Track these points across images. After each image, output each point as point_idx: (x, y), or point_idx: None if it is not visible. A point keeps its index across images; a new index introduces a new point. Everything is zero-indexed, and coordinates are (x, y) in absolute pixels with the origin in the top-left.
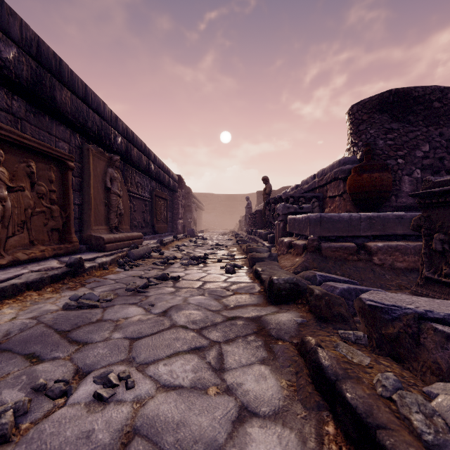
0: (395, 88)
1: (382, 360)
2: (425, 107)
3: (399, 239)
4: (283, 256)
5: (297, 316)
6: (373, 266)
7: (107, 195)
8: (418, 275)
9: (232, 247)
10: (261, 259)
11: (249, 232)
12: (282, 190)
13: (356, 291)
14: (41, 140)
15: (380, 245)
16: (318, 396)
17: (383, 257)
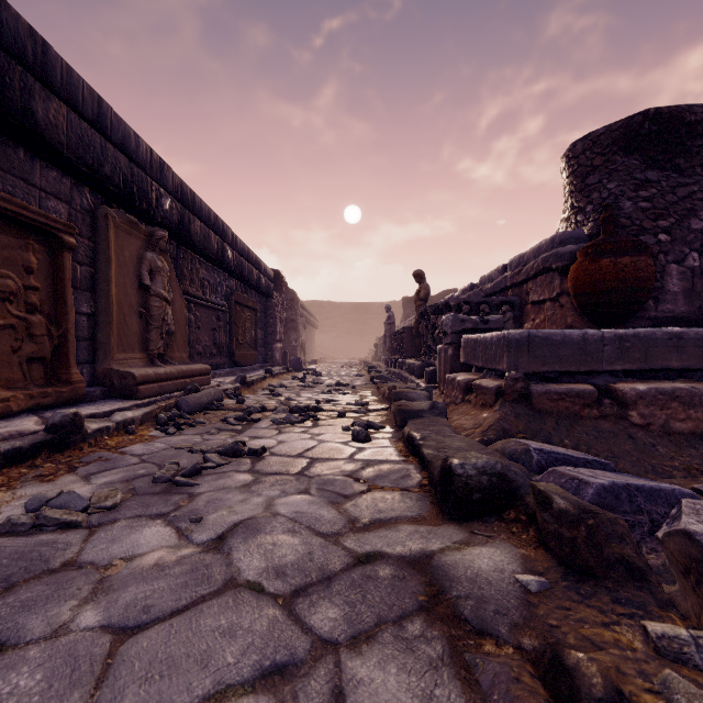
0: (655, 108)
1: None
2: None
3: (673, 377)
4: (455, 408)
5: (515, 558)
6: (630, 429)
7: (144, 299)
8: None
9: (363, 389)
10: (417, 414)
11: (391, 363)
12: (443, 295)
13: (630, 491)
14: (8, 192)
15: (641, 388)
16: None
17: (648, 412)
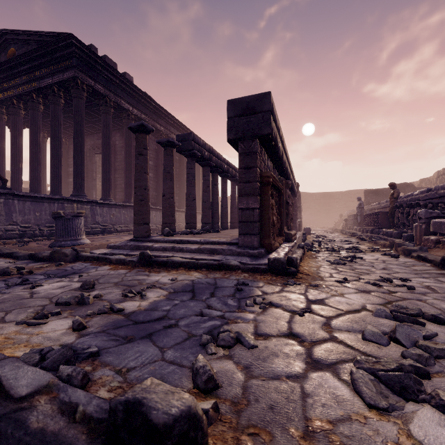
0: None
1: None
2: None
3: None
4: (430, 250)
5: None
6: None
7: (286, 207)
8: None
9: (364, 243)
10: (414, 250)
11: (366, 231)
12: None
13: None
14: None
15: None
16: None
17: None
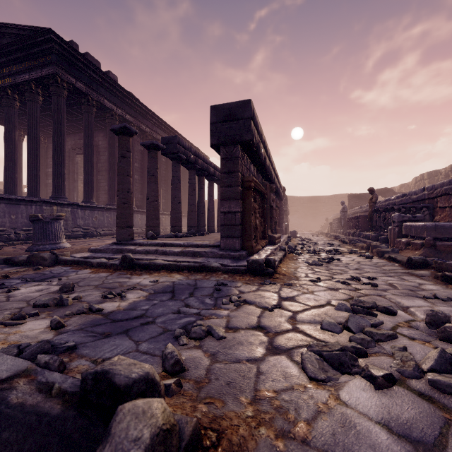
0: None
1: None
2: None
3: None
4: (401, 251)
5: (429, 272)
6: None
7: (271, 211)
8: None
9: (345, 246)
10: (387, 252)
11: (348, 234)
12: (376, 192)
13: None
14: None
15: None
16: (445, 283)
17: None
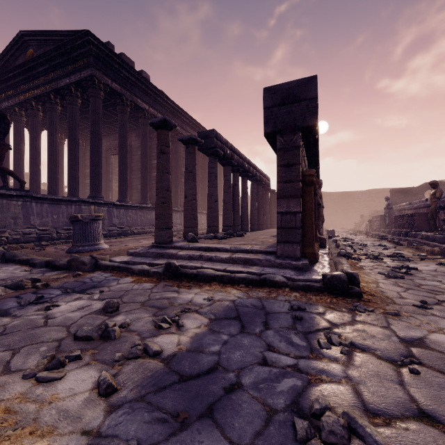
0: None
1: None
2: None
3: None
4: None
5: None
6: None
7: (318, 209)
8: None
9: (403, 249)
10: None
11: (397, 233)
12: (425, 186)
13: None
14: None
15: None
16: None
17: None
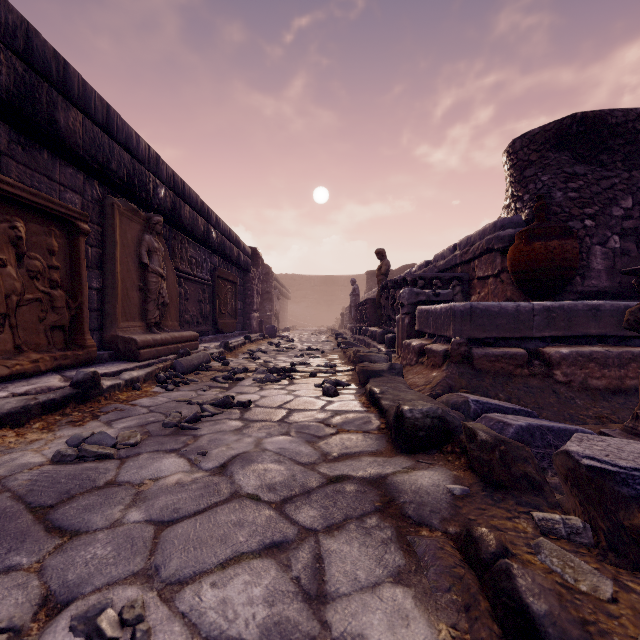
0: (581, 112)
1: (629, 579)
2: (626, 140)
3: (593, 342)
4: (410, 369)
5: (449, 477)
6: (554, 385)
7: (143, 275)
8: (627, 400)
9: (331, 354)
10: (377, 373)
11: (355, 330)
12: (403, 269)
13: (542, 430)
14: (35, 188)
15: (564, 351)
16: None
17: (570, 371)
